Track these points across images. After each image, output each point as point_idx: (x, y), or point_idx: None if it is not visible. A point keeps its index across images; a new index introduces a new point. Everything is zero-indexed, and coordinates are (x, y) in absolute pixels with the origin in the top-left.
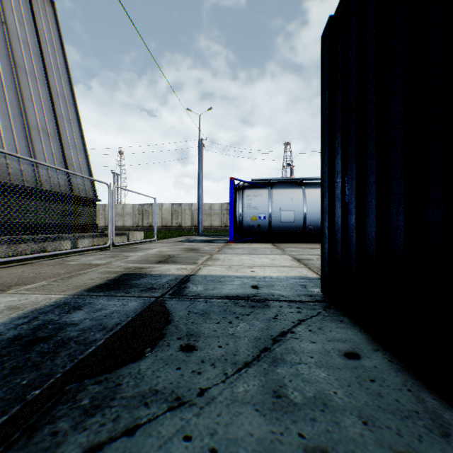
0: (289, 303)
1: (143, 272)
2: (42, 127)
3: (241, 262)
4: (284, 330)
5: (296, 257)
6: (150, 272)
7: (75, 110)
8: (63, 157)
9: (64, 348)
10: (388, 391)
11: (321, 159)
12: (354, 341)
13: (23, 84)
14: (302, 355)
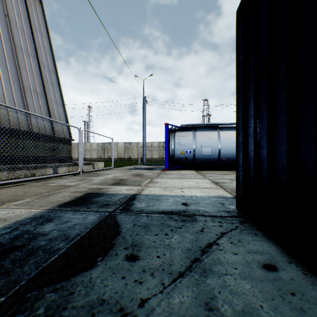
0: (212, 218)
1: (101, 192)
2: (33, 88)
3: (173, 184)
4: (210, 242)
5: (214, 181)
6: (107, 191)
7: (56, 77)
8: (48, 109)
9: (32, 256)
10: (309, 306)
11: (236, 106)
12: (270, 253)
13: (20, 58)
14: (227, 266)
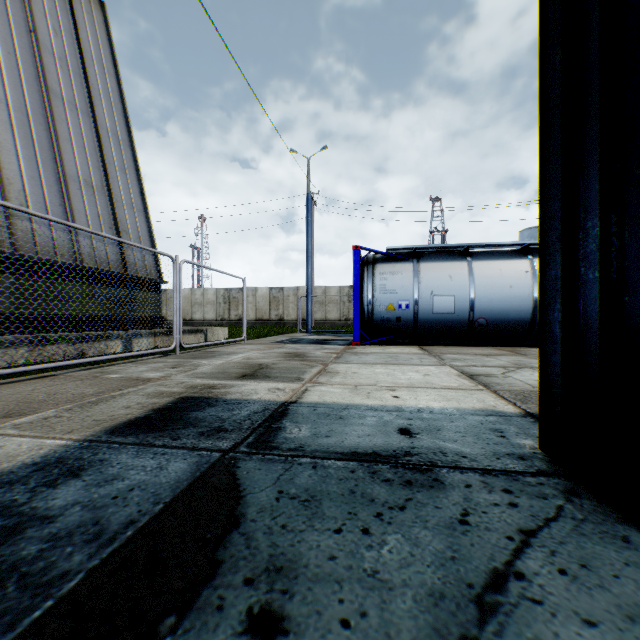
0: (483, 476)
1: (213, 396)
2: (85, 177)
3: (373, 378)
4: (497, 567)
5: (464, 370)
6: (225, 394)
7: (132, 155)
8: (114, 221)
9: None
10: None
11: (541, 188)
12: None
13: (58, 117)
14: None
